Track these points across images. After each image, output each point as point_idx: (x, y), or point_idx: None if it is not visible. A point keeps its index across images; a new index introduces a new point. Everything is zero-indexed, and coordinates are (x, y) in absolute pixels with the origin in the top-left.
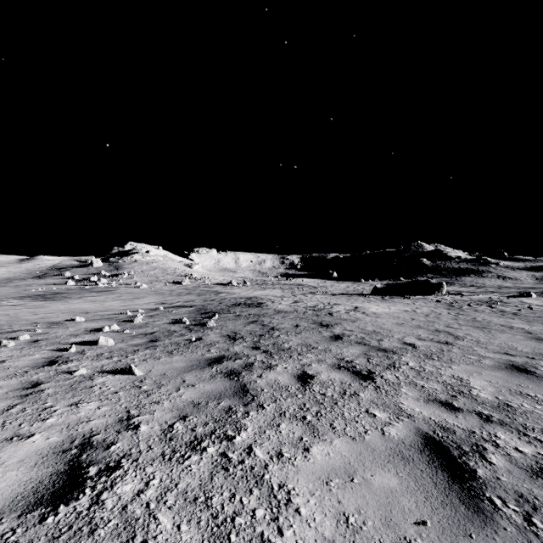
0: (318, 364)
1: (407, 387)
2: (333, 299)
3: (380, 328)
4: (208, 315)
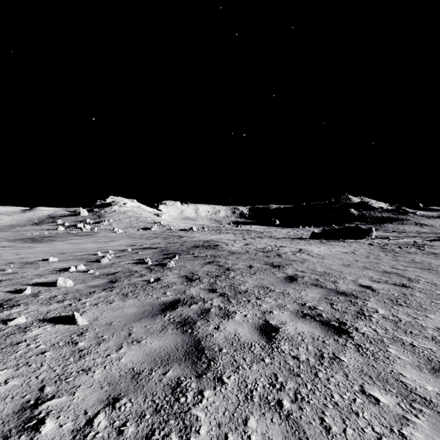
0: (280, 311)
1: (394, 346)
2: (278, 242)
3: (330, 269)
4: (169, 256)
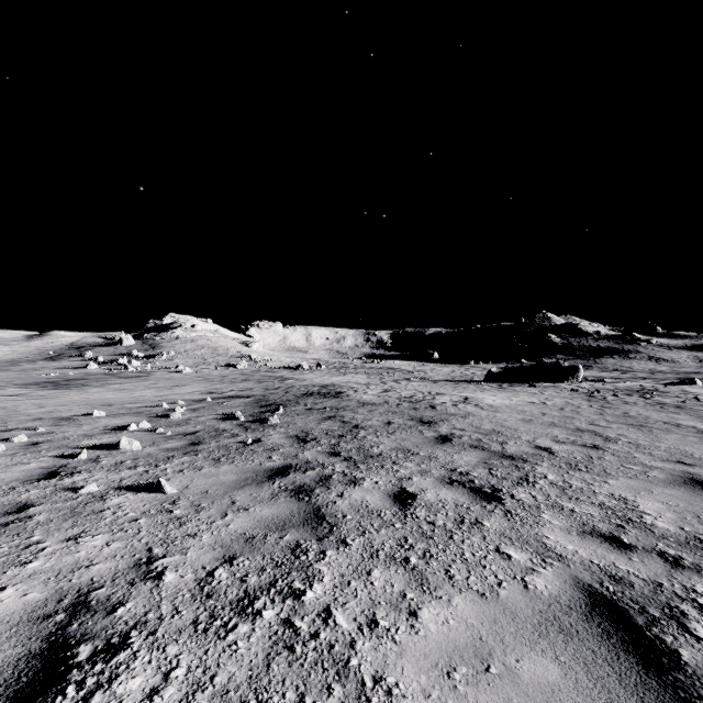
0: (421, 477)
1: (550, 512)
2: (434, 387)
3: (501, 426)
4: (270, 408)
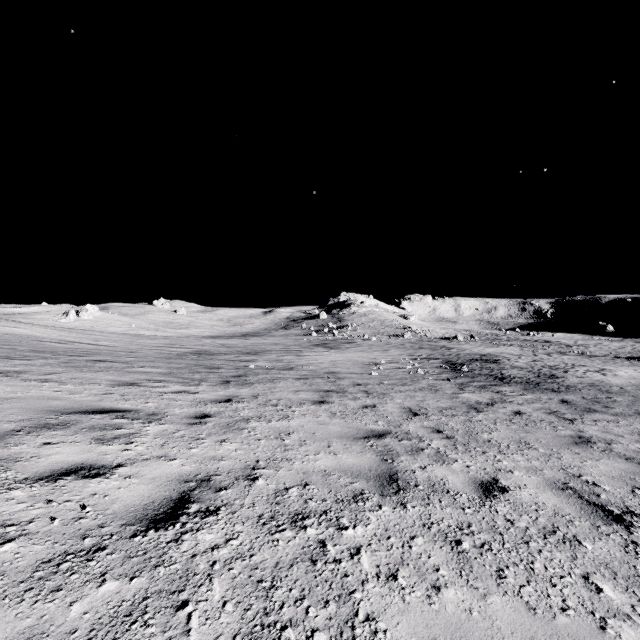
0: (534, 387)
1: (574, 395)
2: (583, 360)
3: (599, 382)
4: (456, 365)
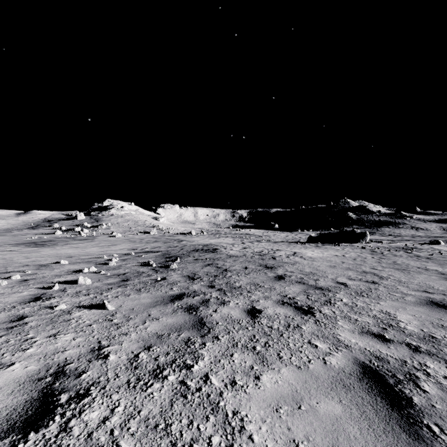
0: (265, 300)
1: (343, 320)
2: (275, 245)
3: (316, 270)
4: (171, 259)
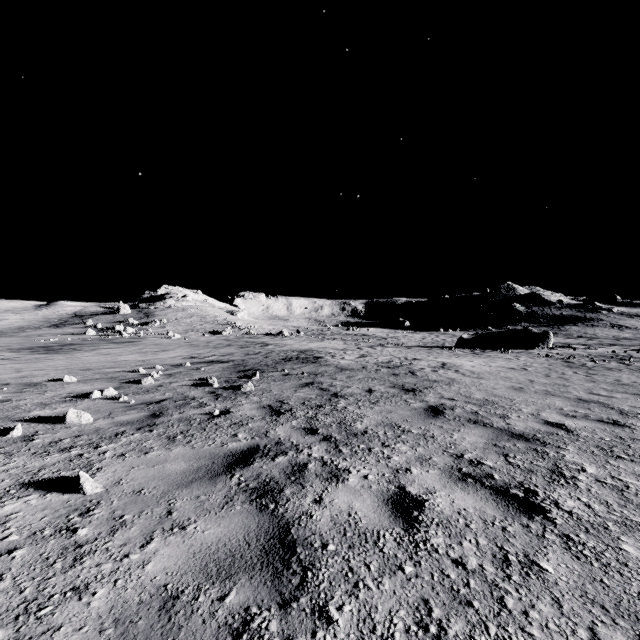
0: (422, 468)
1: (631, 538)
2: (409, 352)
3: (493, 396)
4: (247, 373)
